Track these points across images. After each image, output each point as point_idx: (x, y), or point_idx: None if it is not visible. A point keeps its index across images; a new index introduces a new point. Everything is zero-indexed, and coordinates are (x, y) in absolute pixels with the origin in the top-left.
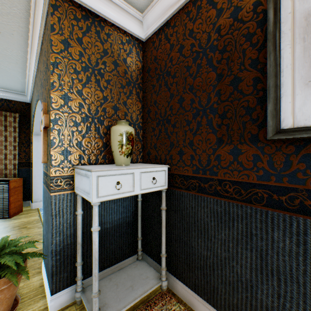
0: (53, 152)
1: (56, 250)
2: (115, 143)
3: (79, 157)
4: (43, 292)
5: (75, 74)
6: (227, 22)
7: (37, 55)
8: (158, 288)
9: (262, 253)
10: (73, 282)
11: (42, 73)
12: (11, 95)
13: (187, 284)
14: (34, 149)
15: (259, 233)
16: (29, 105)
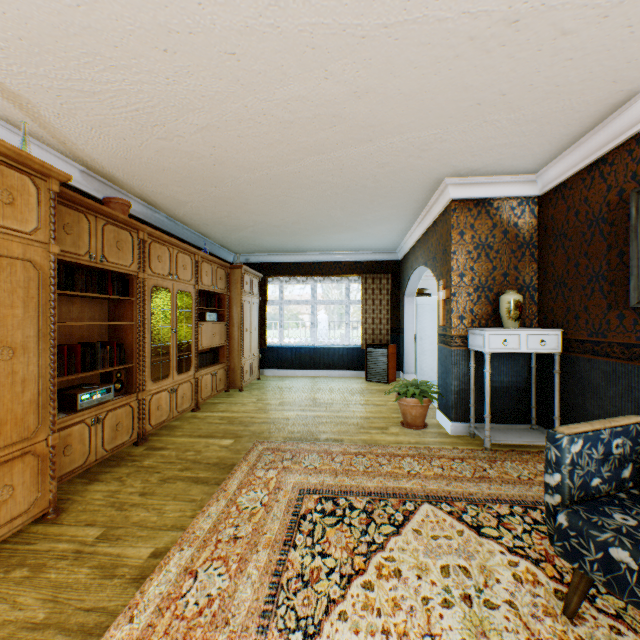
0: (452, 318)
1: (454, 390)
2: (503, 310)
3: (470, 321)
4: (441, 426)
5: (467, 255)
6: (613, 199)
7: (425, 228)
8: None
9: (637, 402)
10: (466, 420)
11: (434, 249)
12: (384, 255)
13: None
14: (405, 313)
15: (635, 386)
16: (399, 263)
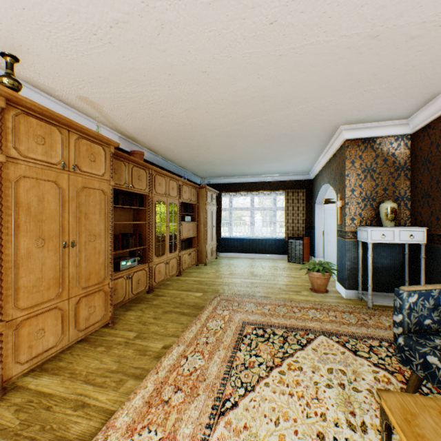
0: (346, 219)
1: (347, 268)
2: (382, 214)
3: (359, 222)
4: (338, 292)
5: (356, 176)
6: None
7: (328, 158)
8: None
9: None
10: (356, 289)
11: (334, 172)
12: (300, 176)
13: None
14: (315, 216)
15: None
16: (311, 181)
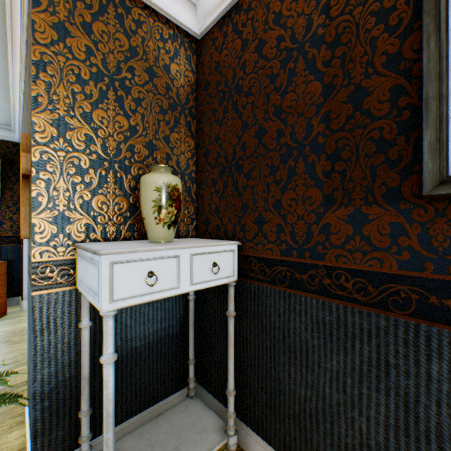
0: (37, 220)
1: (43, 392)
2: (148, 204)
3: (86, 228)
4: None
5: (78, 85)
6: None
7: (21, 59)
8: (222, 447)
9: (407, 399)
10: (75, 444)
11: (27, 87)
12: None
13: (271, 441)
14: None
15: (402, 363)
16: (19, 146)
